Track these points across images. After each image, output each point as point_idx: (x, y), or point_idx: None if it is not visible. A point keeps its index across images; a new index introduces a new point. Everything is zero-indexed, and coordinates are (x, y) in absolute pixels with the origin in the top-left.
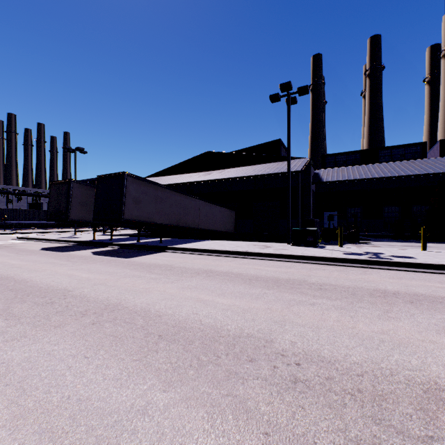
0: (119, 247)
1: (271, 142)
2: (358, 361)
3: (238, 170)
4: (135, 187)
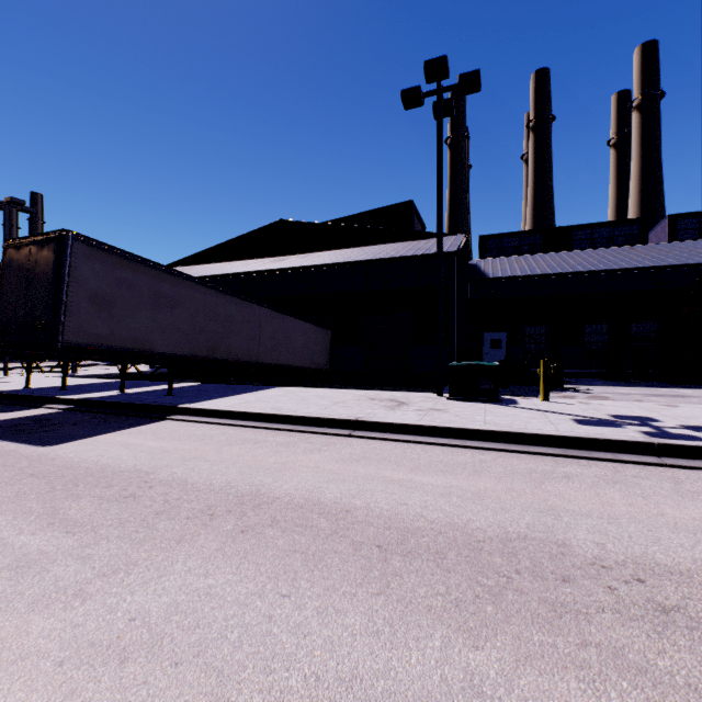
0: (65, 408)
1: (396, 205)
2: None
3: (336, 253)
4: (97, 269)
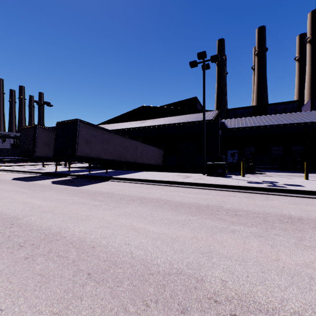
0: (74, 177)
1: (190, 99)
2: (298, 310)
3: (165, 119)
4: (86, 131)
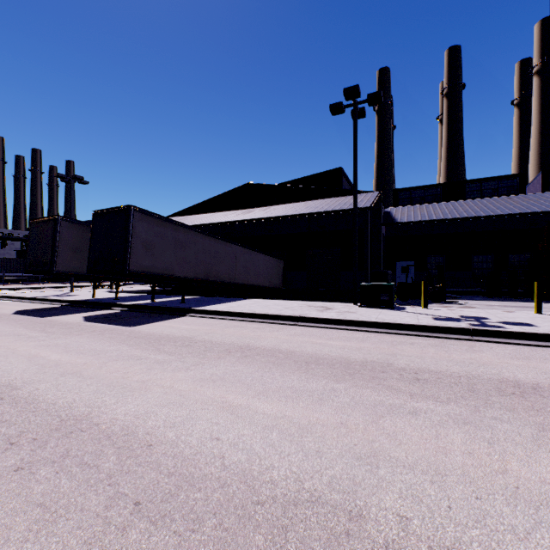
0: (124, 310)
1: (330, 171)
2: None
3: (287, 206)
4: (145, 227)
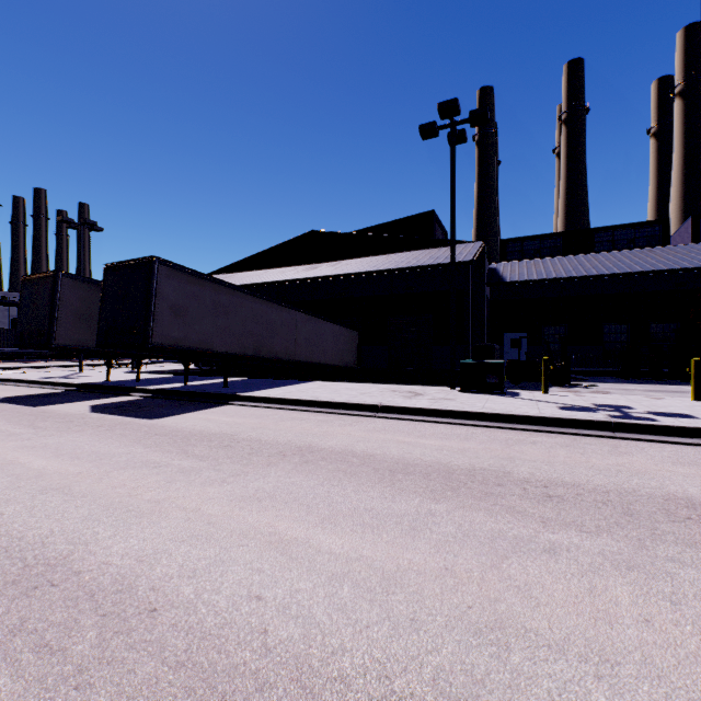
0: (147, 396)
1: (419, 215)
2: None
3: (363, 261)
4: (174, 285)
